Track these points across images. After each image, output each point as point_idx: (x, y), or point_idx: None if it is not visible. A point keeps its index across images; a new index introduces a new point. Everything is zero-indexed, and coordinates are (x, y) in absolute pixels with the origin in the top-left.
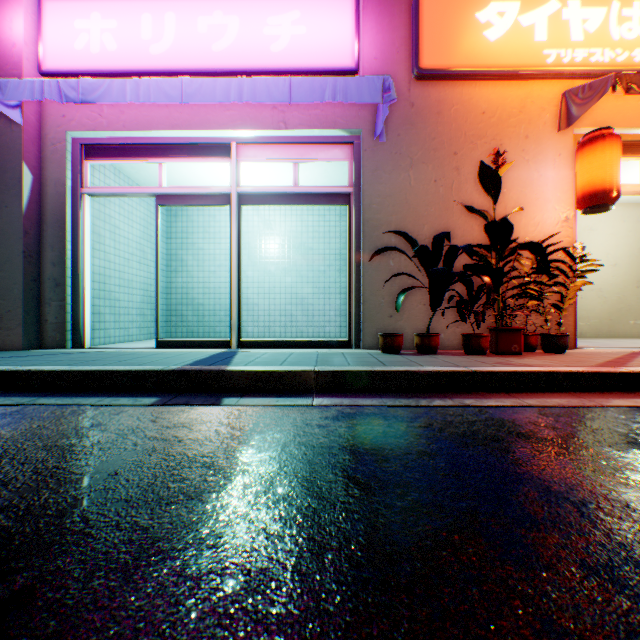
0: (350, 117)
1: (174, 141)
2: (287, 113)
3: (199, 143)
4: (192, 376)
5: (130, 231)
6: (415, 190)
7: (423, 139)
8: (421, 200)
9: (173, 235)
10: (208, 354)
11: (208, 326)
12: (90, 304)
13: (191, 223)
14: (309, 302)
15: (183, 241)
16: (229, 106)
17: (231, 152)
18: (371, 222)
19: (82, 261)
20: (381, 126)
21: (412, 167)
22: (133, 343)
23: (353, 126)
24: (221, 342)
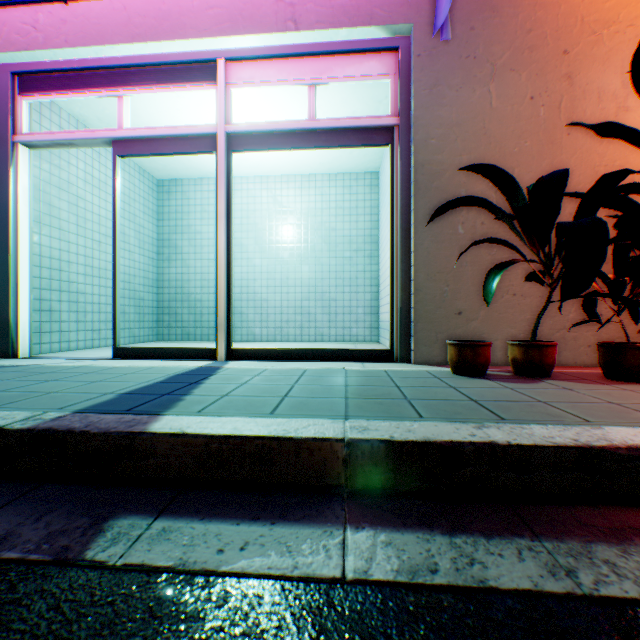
0: (394, 6)
1: (136, 61)
2: (298, 6)
3: (171, 62)
4: (66, 444)
5: (102, 205)
6: (499, 114)
7: (512, 32)
8: (508, 129)
9: (165, 216)
10: (168, 374)
11: (207, 327)
12: (28, 297)
13: (186, 201)
14: (331, 297)
15: (177, 223)
16: (213, 2)
17: (217, 74)
18: (428, 167)
19: (14, 237)
20: (447, 8)
21: (494, 78)
22: (100, 349)
23: (399, 19)
24: (203, 351)
